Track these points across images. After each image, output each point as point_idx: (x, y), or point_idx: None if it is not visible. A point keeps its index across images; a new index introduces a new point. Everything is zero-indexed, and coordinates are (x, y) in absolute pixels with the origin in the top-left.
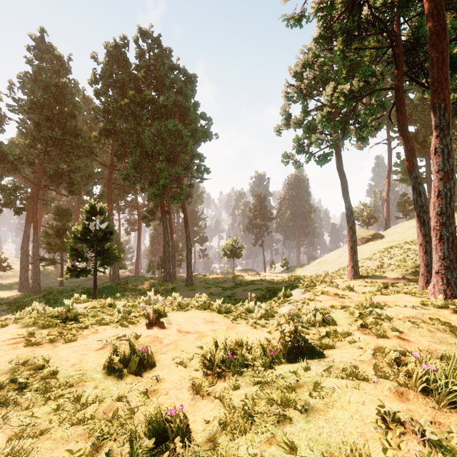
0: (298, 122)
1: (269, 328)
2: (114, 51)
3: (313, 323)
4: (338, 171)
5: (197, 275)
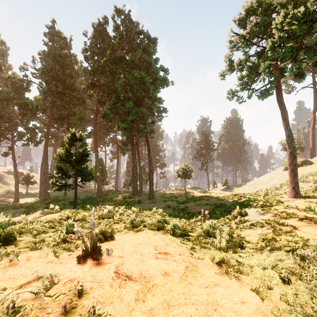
0: (241, 63)
1: (250, 277)
2: (98, 28)
3: None
4: (279, 103)
5: (158, 191)
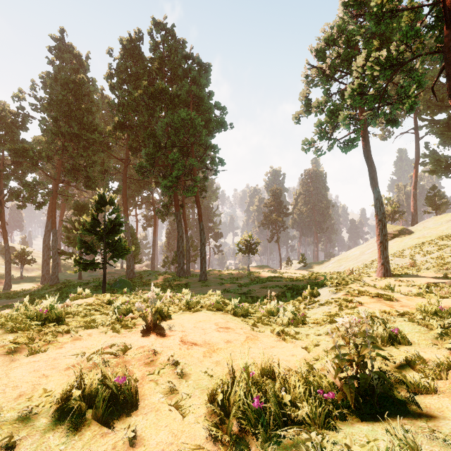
0: (320, 105)
1: (304, 340)
2: (129, 46)
3: None
4: (366, 157)
5: (211, 271)
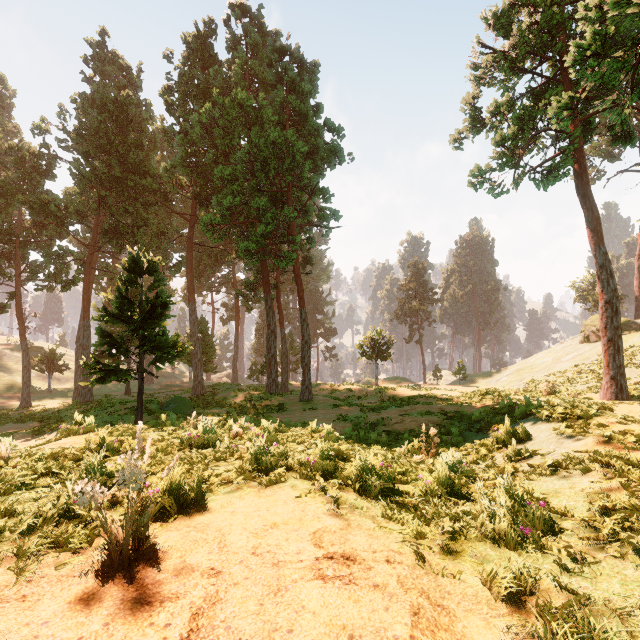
0: (501, 109)
1: None
2: (196, 45)
3: None
4: (581, 196)
5: (320, 385)
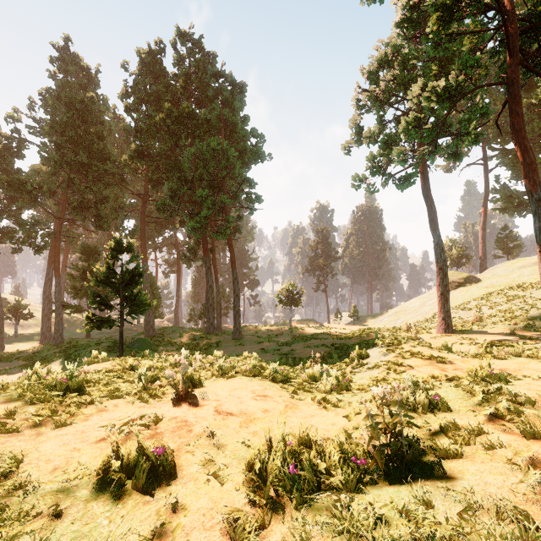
0: (372, 135)
1: (345, 409)
2: (148, 59)
3: (412, 406)
4: (425, 196)
5: (247, 327)
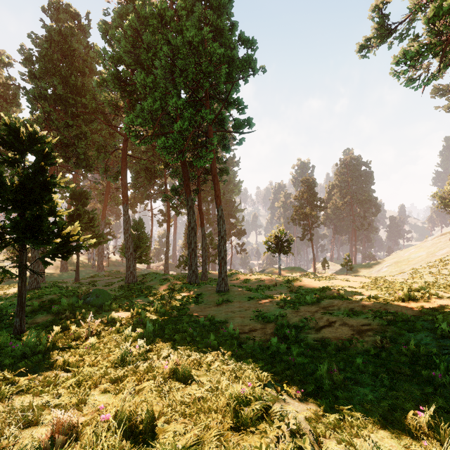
0: None
1: None
2: None
3: None
4: None
5: (234, 275)
